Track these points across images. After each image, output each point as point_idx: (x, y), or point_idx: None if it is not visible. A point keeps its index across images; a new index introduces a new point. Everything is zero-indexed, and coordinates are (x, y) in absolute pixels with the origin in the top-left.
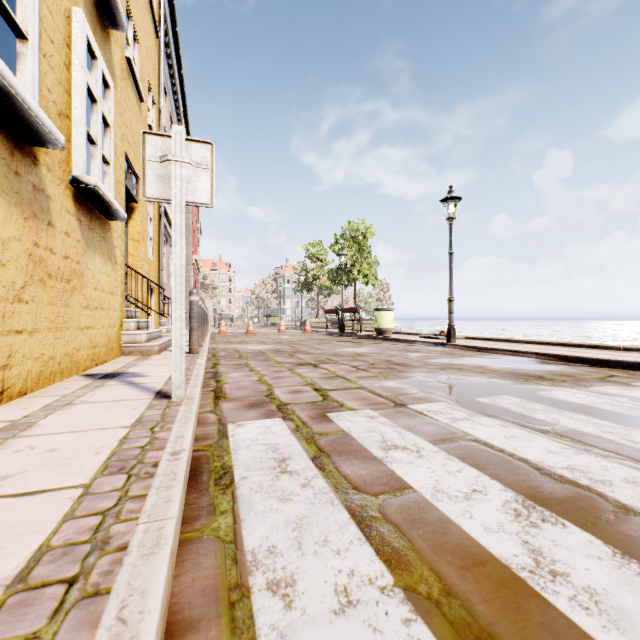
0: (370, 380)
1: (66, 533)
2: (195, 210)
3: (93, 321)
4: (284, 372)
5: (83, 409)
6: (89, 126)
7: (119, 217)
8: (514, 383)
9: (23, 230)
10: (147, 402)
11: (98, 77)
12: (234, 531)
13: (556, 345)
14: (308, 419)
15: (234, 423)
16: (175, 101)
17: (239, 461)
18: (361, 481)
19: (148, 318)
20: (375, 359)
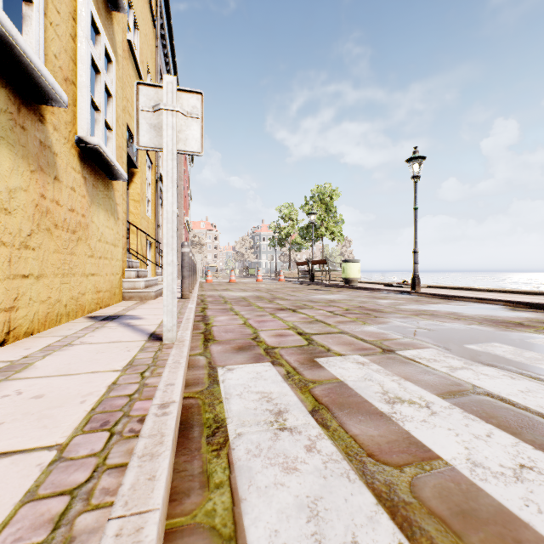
0: (349, 325)
1: (18, 527)
2: (186, 179)
3: (97, 269)
4: (266, 316)
5: (80, 350)
6: (93, 94)
7: (120, 177)
8: (496, 330)
9: (30, 182)
10: (140, 344)
11: (101, 51)
12: (233, 518)
13: (519, 293)
14: (297, 364)
15: (224, 367)
16: None
17: (232, 412)
18: (375, 445)
19: (146, 268)
20: (348, 305)
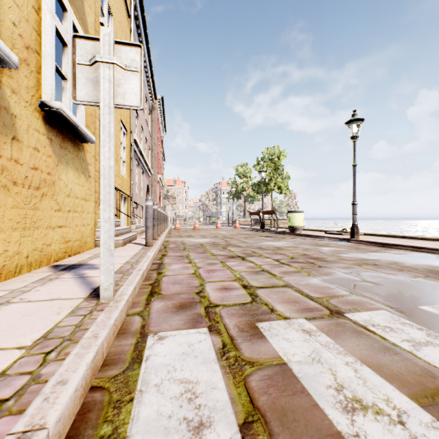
0: (294, 276)
1: None
2: (160, 144)
3: (65, 221)
4: (216, 265)
5: (9, 311)
6: (61, 65)
7: (88, 139)
8: None
9: None
10: (76, 303)
11: (68, 26)
12: None
13: None
14: (236, 332)
15: (156, 334)
16: (145, 68)
17: (137, 424)
18: None
19: (119, 218)
20: (293, 253)
